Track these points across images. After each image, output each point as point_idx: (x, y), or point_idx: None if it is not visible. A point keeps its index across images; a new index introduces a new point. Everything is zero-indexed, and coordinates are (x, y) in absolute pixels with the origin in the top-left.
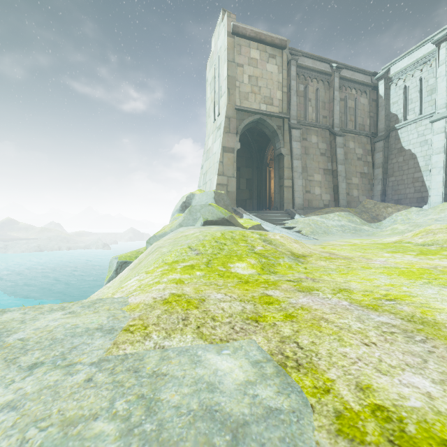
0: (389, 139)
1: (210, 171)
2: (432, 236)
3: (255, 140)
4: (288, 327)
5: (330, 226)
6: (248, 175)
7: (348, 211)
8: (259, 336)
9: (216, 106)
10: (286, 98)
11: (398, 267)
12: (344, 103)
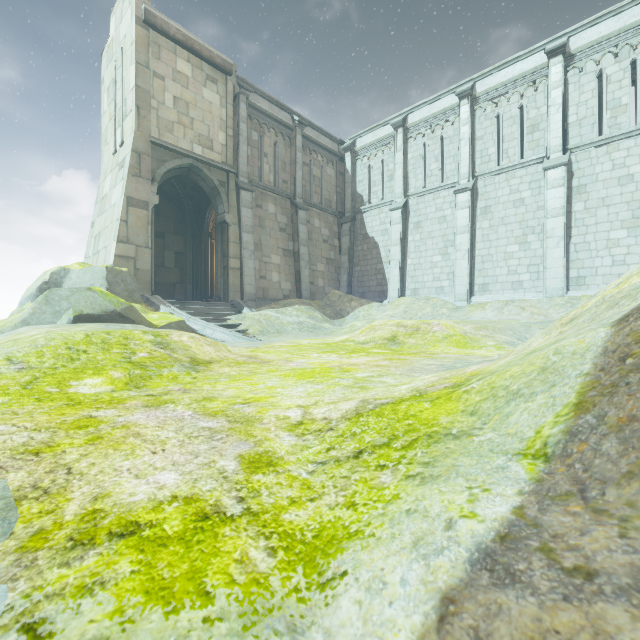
0: (355, 222)
1: (106, 233)
2: (373, 333)
3: (190, 196)
4: (78, 452)
5: (285, 323)
6: (179, 247)
7: (310, 305)
8: (21, 473)
9: (117, 129)
10: (232, 145)
11: (306, 368)
12: (309, 169)
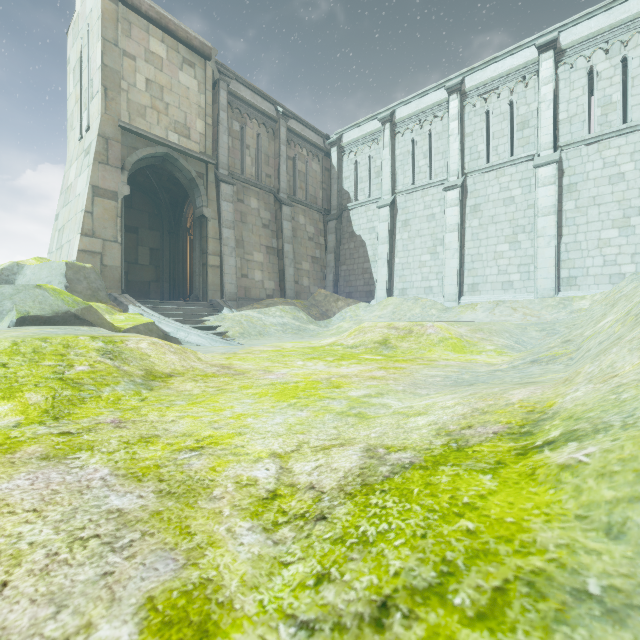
0: (342, 220)
1: (70, 226)
2: (363, 336)
3: (166, 188)
4: None
5: (268, 325)
6: (155, 243)
7: (295, 305)
8: None
9: (83, 112)
10: (211, 134)
11: (288, 382)
12: (293, 163)
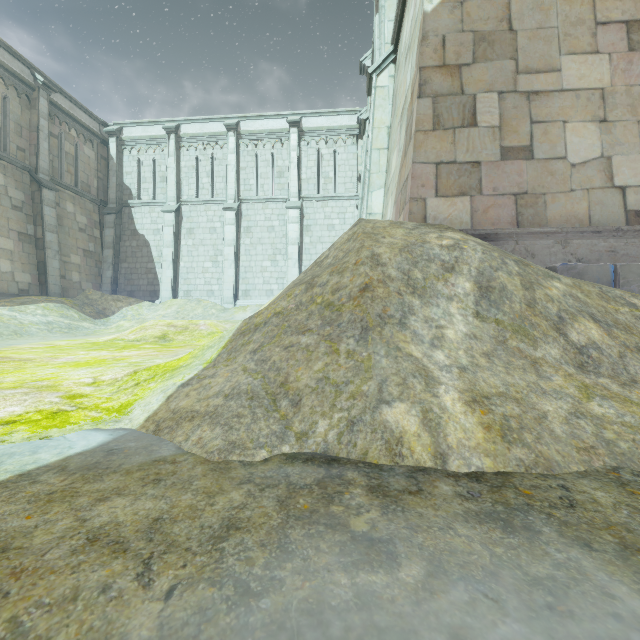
0: (122, 215)
1: None
2: (144, 332)
3: None
4: None
5: (26, 324)
6: None
7: (62, 303)
8: None
9: None
10: None
11: (79, 361)
12: (58, 142)
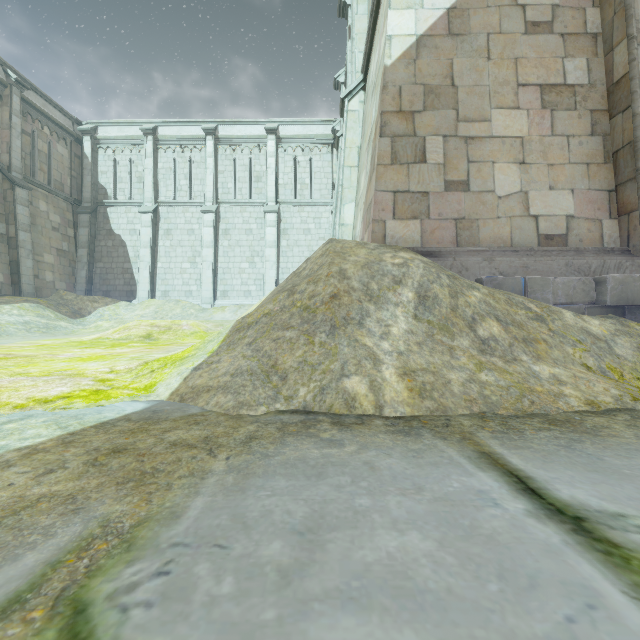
0: (97, 214)
1: None
2: (128, 331)
3: None
4: None
5: (4, 324)
6: None
7: (38, 303)
8: None
9: None
10: None
11: (81, 357)
12: (31, 139)
